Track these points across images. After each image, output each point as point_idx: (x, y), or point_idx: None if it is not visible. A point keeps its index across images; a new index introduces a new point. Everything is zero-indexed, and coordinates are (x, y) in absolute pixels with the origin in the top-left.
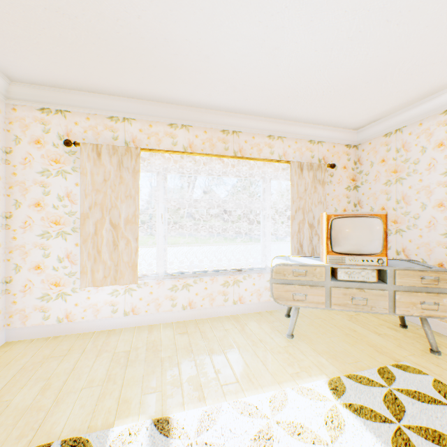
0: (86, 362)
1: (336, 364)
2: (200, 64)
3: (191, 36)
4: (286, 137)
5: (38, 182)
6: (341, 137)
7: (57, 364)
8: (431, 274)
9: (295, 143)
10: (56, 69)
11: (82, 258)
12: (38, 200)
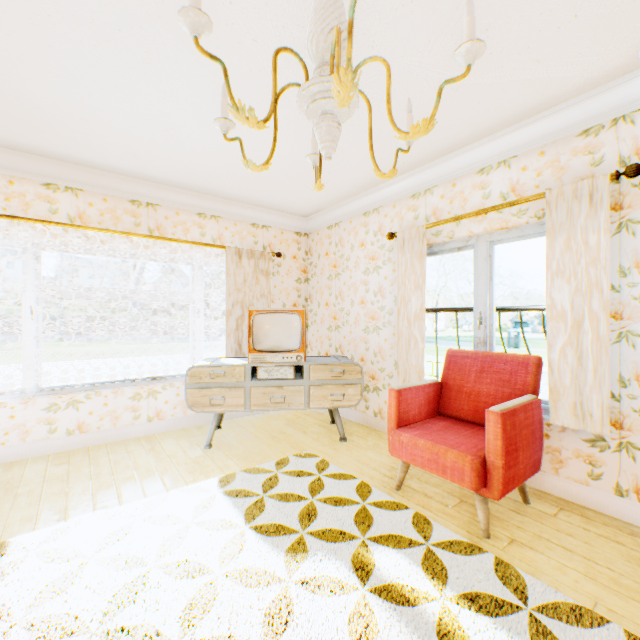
0: None
1: (243, 463)
2: (77, 124)
3: (54, 97)
4: (223, 218)
5: None
6: (290, 223)
7: None
8: (340, 367)
9: (234, 225)
10: None
11: None
12: None
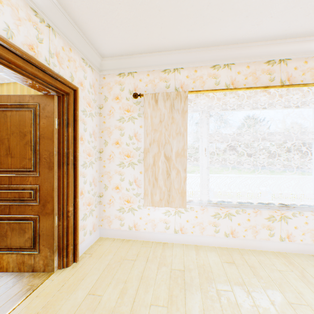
0: (150, 273)
1: None
2: None
3: None
4: None
5: (117, 127)
6: None
7: (130, 268)
8: None
9: None
10: (128, 37)
11: (144, 183)
12: (117, 140)
